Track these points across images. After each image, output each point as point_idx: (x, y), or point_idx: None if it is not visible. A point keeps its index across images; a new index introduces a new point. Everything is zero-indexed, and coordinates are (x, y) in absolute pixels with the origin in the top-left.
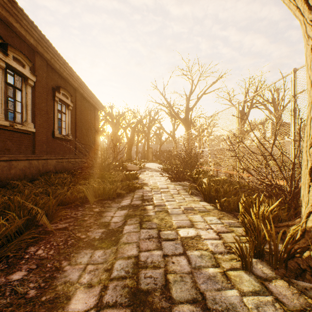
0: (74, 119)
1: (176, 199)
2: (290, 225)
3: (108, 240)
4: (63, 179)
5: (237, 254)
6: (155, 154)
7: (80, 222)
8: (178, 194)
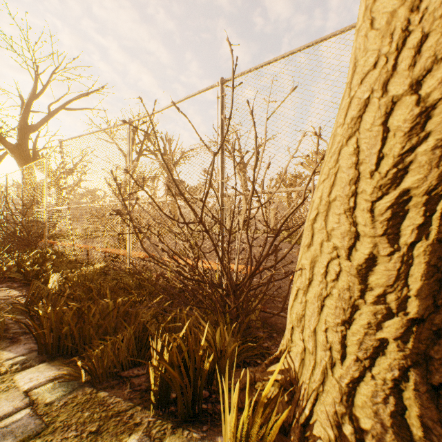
0: None
1: None
2: (262, 384)
3: None
4: None
5: None
6: None
7: None
8: None
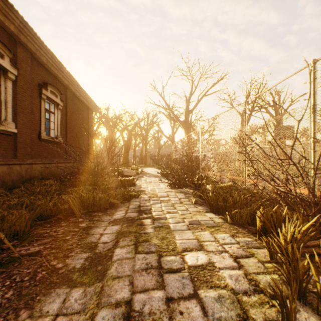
0: (65, 119)
1: (179, 210)
2: None
3: (93, 270)
4: (46, 187)
5: (267, 294)
6: (154, 158)
7: (59, 243)
8: (180, 204)
